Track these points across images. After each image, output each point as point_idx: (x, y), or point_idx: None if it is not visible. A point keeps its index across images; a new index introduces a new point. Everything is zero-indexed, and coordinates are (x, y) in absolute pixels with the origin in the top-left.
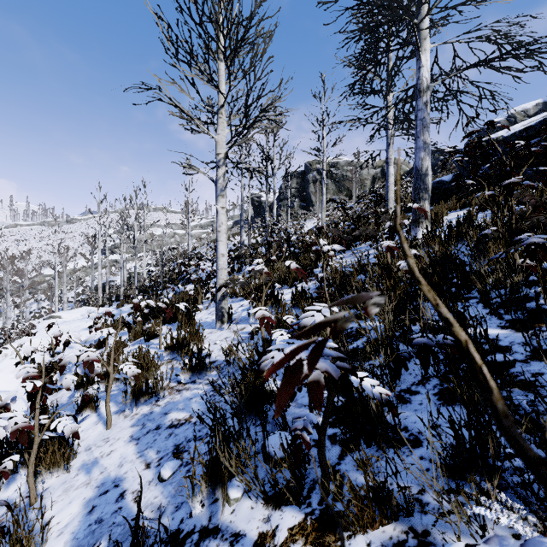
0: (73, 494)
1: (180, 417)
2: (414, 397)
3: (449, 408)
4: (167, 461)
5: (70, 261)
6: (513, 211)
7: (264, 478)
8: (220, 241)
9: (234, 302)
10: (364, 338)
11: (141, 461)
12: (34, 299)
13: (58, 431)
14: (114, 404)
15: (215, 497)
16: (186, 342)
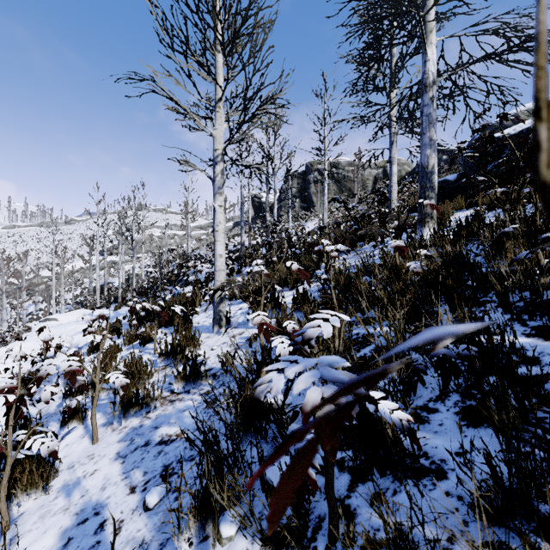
0: (50, 521)
1: (171, 432)
2: (432, 416)
3: (476, 430)
4: (154, 484)
5: (68, 262)
6: (537, 206)
7: (262, 511)
8: (218, 241)
9: (233, 305)
10: (372, 346)
11: (126, 483)
12: (32, 301)
13: (33, 450)
14: (103, 415)
15: (205, 534)
16: (182, 347)
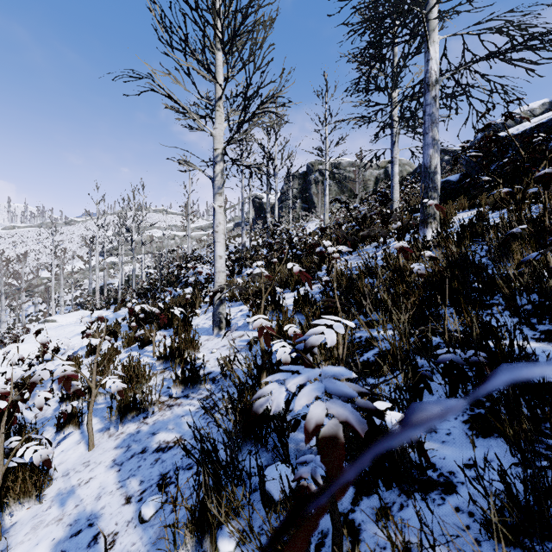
0: (42, 533)
1: (169, 439)
2: (439, 425)
3: (486, 440)
4: (151, 494)
5: (68, 263)
6: (546, 207)
7: (262, 525)
8: (218, 242)
9: (233, 307)
10: (375, 350)
11: (121, 493)
12: (31, 302)
13: (25, 459)
14: (100, 420)
15: (203, 549)
16: (181, 350)
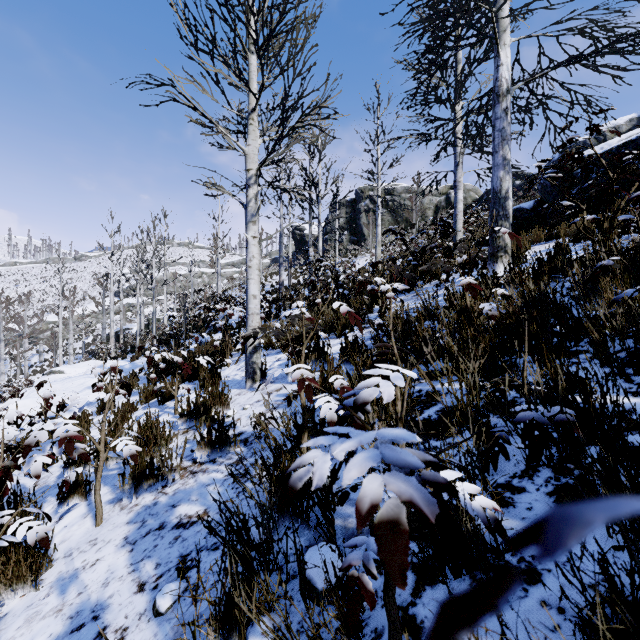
0: (38, 627)
1: (192, 512)
2: (518, 497)
3: None
4: (168, 581)
5: (78, 305)
6: None
7: (302, 620)
8: (251, 279)
9: (270, 356)
10: (438, 406)
11: (133, 578)
12: (36, 350)
13: (18, 537)
14: (111, 489)
15: None
16: (207, 406)
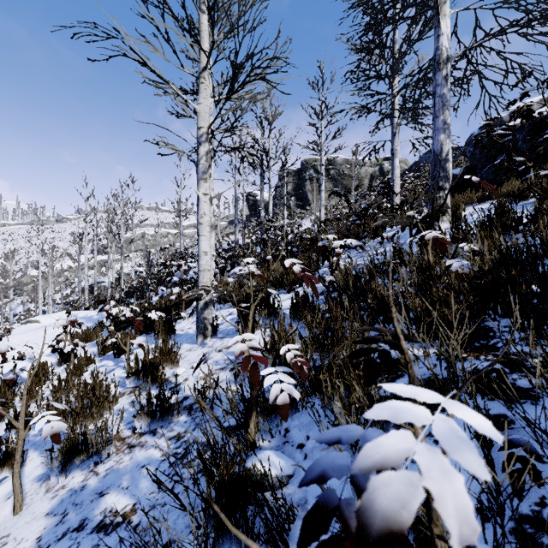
0: None
1: (118, 507)
2: None
3: None
4: None
5: (59, 261)
6: None
7: None
8: (202, 236)
9: (222, 309)
10: (406, 378)
11: None
12: (21, 301)
13: None
14: (44, 461)
15: None
16: (155, 364)
